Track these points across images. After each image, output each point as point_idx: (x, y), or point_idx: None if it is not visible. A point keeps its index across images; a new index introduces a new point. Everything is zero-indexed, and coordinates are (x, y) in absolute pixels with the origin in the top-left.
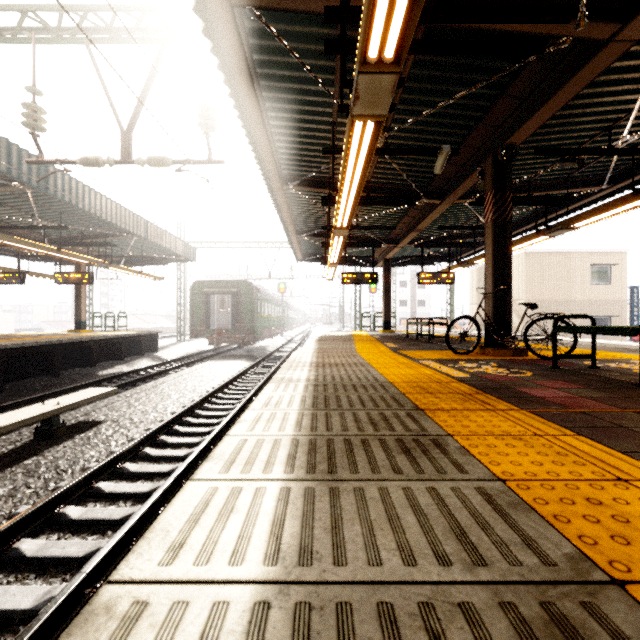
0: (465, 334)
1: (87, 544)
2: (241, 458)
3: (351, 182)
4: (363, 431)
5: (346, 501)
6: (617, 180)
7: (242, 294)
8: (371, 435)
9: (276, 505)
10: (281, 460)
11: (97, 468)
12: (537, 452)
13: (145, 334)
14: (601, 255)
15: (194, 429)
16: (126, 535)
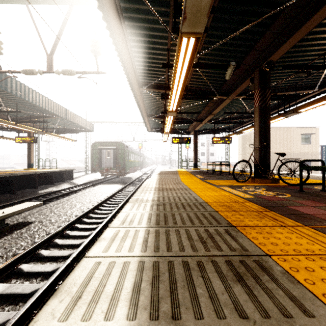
0: (243, 170)
1: (2, 315)
2: (88, 291)
3: (178, 82)
4: (196, 250)
5: None
6: (322, 86)
7: (119, 149)
8: (204, 255)
9: None
10: (126, 294)
11: (21, 255)
12: None
13: (66, 170)
14: (306, 129)
15: (87, 226)
16: (28, 309)
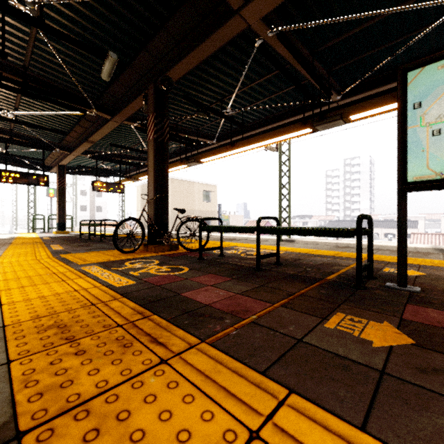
0: (131, 234)
1: None
2: None
3: None
4: None
5: None
6: (220, 140)
7: None
8: None
9: None
10: None
11: None
12: None
13: None
14: (207, 186)
15: None
16: None
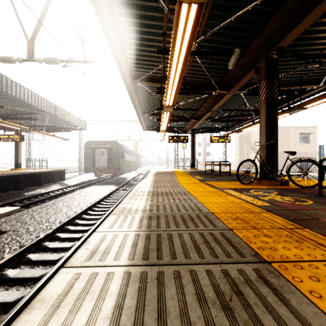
0: (248, 171)
1: None
2: None
3: (176, 70)
4: None
5: None
6: None
7: (113, 148)
8: None
9: None
10: None
11: None
12: None
13: (56, 170)
14: (304, 128)
15: (71, 235)
16: None
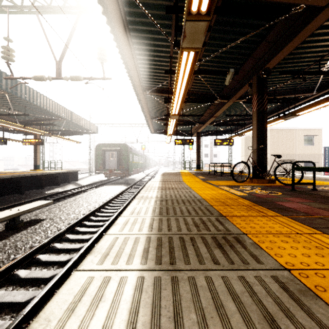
0: (242, 171)
1: (28, 293)
2: (113, 252)
3: (180, 88)
4: (190, 231)
5: (183, 289)
6: (321, 90)
7: (122, 151)
8: (196, 234)
9: (133, 293)
10: (139, 253)
11: (38, 247)
12: (303, 246)
13: (71, 171)
14: (309, 130)
15: (95, 223)
16: (51, 288)
